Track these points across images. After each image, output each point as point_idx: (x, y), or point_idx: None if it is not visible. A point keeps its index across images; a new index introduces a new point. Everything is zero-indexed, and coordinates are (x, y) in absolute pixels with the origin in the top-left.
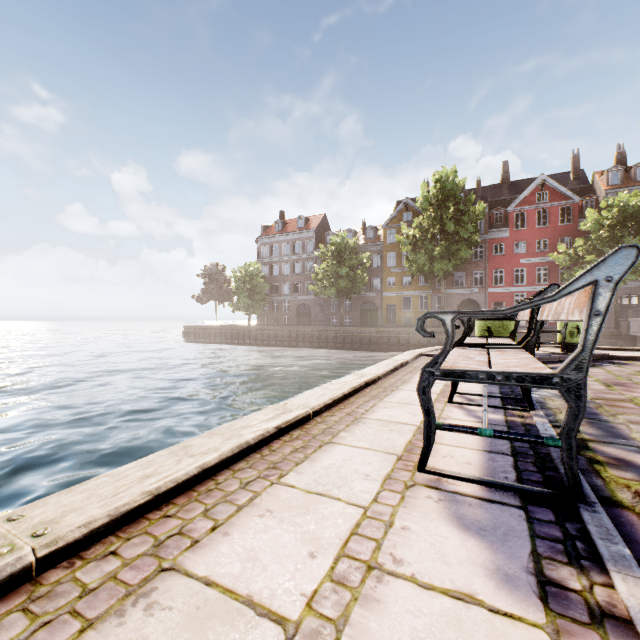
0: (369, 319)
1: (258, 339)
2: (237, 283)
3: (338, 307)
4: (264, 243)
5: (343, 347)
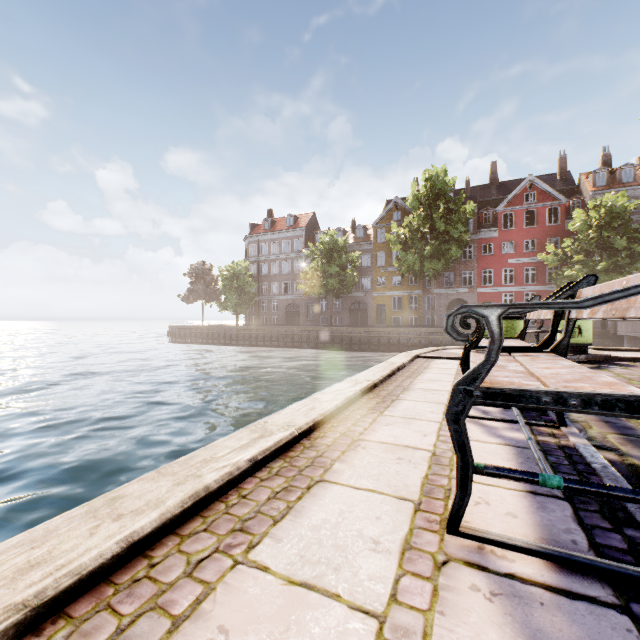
0: (359, 319)
1: (246, 339)
2: (224, 282)
3: (327, 307)
4: (252, 242)
5: (333, 347)
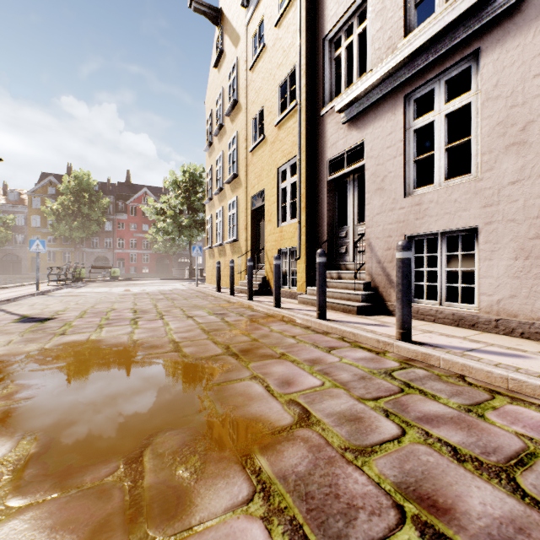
0: (12, 268)
1: None
2: None
3: None
4: None
5: None
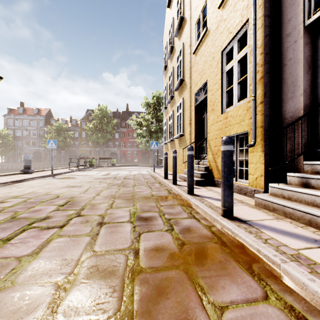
0: (73, 159)
1: (9, 169)
2: None
3: (58, 153)
4: (10, 118)
5: None
